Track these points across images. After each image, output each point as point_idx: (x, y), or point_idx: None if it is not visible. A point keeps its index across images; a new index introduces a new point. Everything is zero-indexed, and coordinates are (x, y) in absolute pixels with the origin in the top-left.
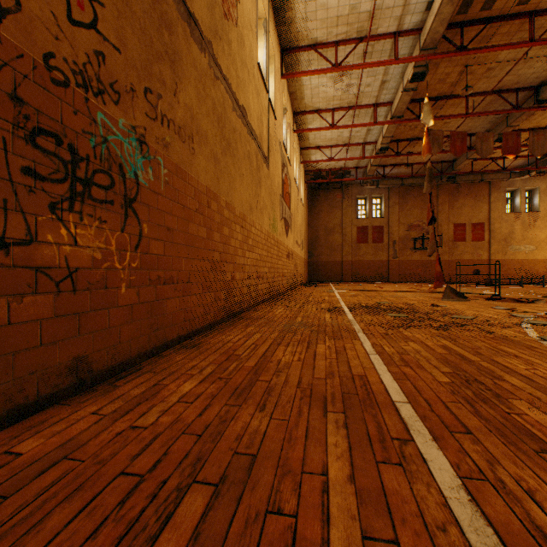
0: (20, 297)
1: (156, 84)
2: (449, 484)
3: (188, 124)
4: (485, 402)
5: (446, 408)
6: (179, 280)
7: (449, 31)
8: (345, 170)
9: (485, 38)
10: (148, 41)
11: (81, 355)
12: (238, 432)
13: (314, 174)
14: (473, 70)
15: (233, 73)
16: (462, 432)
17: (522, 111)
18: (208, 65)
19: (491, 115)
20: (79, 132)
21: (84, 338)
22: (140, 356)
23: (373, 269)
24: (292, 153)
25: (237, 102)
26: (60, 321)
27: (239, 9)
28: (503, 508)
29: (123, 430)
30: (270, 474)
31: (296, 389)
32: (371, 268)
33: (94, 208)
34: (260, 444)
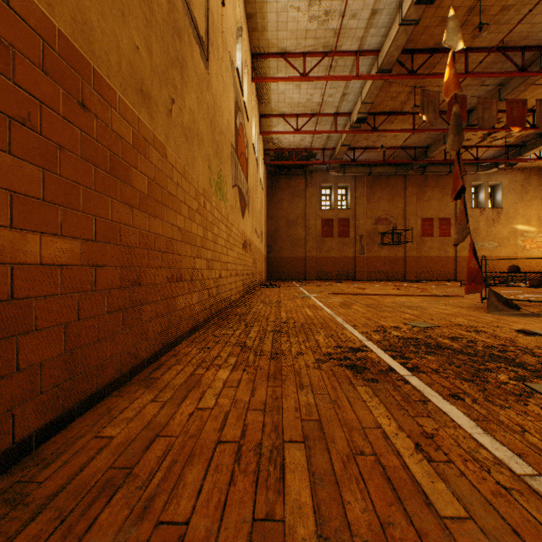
0: None
1: None
2: None
3: None
4: None
5: None
6: None
7: None
8: (311, 152)
9: None
10: None
11: None
12: None
13: (275, 155)
14: (486, 7)
15: None
16: None
17: (528, 75)
18: None
19: (483, 86)
20: None
21: None
22: None
23: (338, 266)
24: (250, 108)
25: None
26: None
27: None
28: None
29: None
30: None
31: None
32: (337, 265)
33: None
34: None
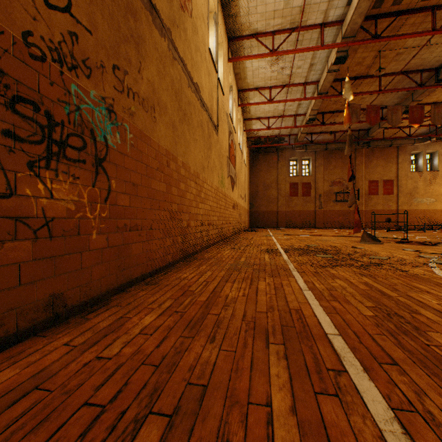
0: (0, 244)
1: (123, 62)
2: (383, 416)
3: (150, 96)
4: (406, 335)
5: (373, 340)
6: (143, 227)
7: (365, 22)
8: (280, 137)
9: (395, 28)
10: (116, 25)
11: (57, 293)
12: (191, 362)
13: (255, 140)
14: (385, 55)
15: (188, 56)
16: (389, 363)
17: (425, 88)
18: (168, 48)
19: (400, 92)
20: (55, 100)
21: (59, 277)
22: (109, 292)
23: (302, 217)
24: (237, 123)
25: (191, 79)
26: (37, 264)
27: (193, 3)
28: (435, 441)
29: (90, 360)
30: (219, 405)
31: (241, 322)
32: (301, 217)
33: (68, 167)
34: (210, 374)
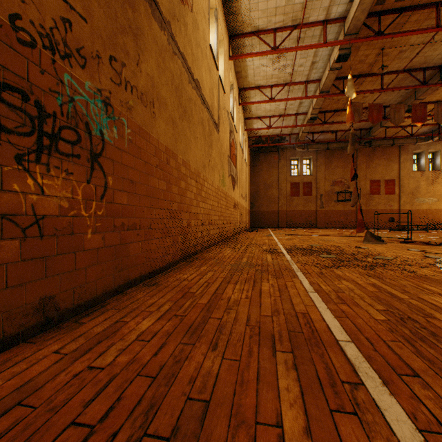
0: None
1: (121, 53)
2: (411, 440)
3: (149, 91)
4: (424, 342)
5: (388, 348)
6: (142, 227)
7: (368, 19)
8: (281, 136)
9: (399, 25)
10: (113, 15)
11: (48, 296)
12: (192, 373)
13: (256, 140)
14: (388, 52)
15: (189, 51)
16: (410, 374)
17: (428, 86)
18: (167, 42)
19: (402, 90)
20: (46, 90)
21: (50, 279)
22: (105, 294)
23: (303, 217)
24: (238, 122)
25: (192, 75)
26: (26, 265)
27: None
28: None
29: (81, 371)
30: (223, 426)
31: (245, 327)
32: (302, 217)
33: (61, 161)
34: (212, 387)
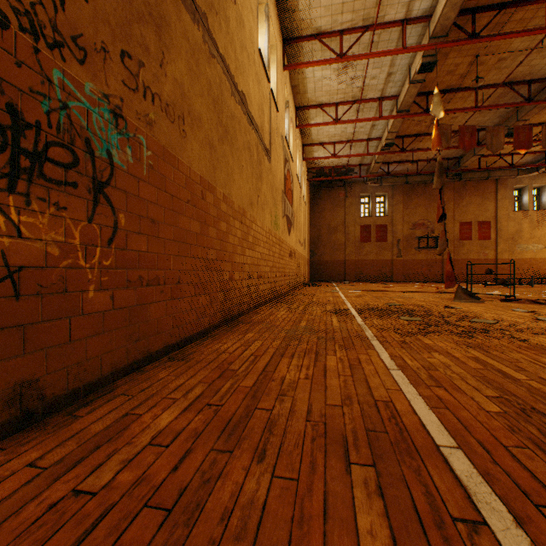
0: None
1: (137, 48)
2: None
3: (178, 102)
4: None
5: (513, 459)
6: (167, 281)
7: (460, 18)
8: (348, 167)
9: (498, 25)
10: None
11: (28, 379)
12: (226, 503)
13: (317, 172)
14: (484, 61)
15: (232, 55)
16: None
17: (534, 104)
18: (203, 39)
19: (501, 109)
20: (25, 90)
21: (32, 356)
22: (115, 373)
23: (376, 269)
24: (295, 149)
25: (235, 86)
26: None
27: None
28: None
29: (61, 498)
30: None
31: (305, 423)
32: (374, 268)
33: (48, 191)
34: (256, 529)
